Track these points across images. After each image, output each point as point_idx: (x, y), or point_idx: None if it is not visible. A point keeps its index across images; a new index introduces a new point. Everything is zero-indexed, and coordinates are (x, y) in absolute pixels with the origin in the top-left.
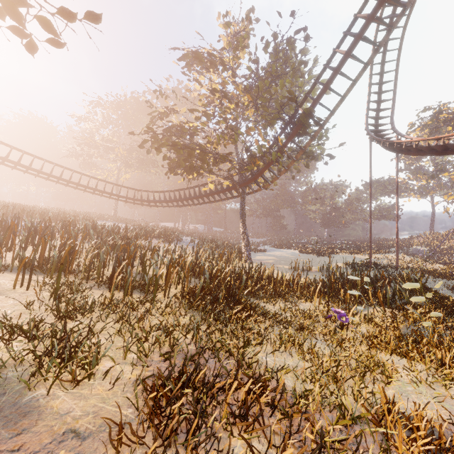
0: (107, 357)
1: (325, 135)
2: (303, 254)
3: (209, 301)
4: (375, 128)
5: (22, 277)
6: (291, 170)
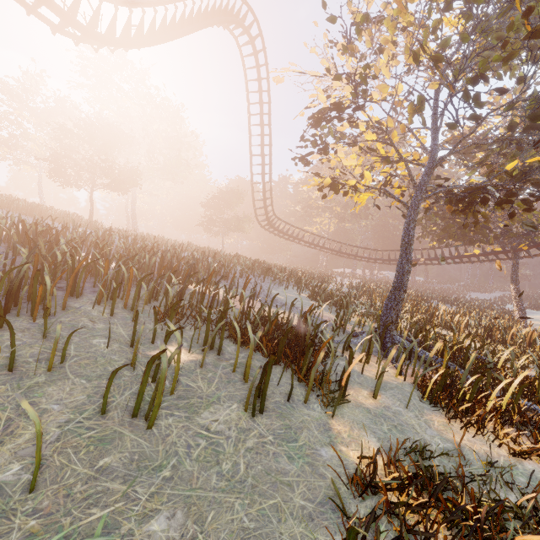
0: None
1: None
2: None
3: None
4: None
5: None
6: None
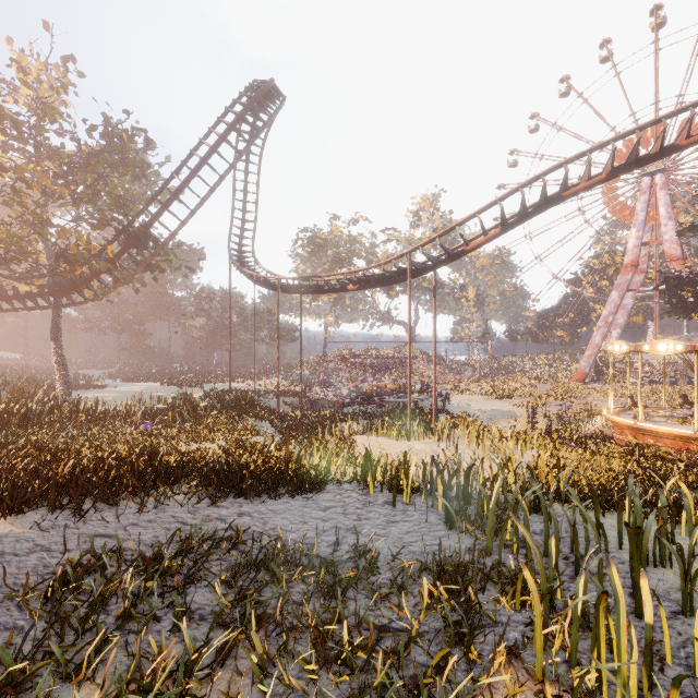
0: None
1: (172, 251)
2: (164, 386)
3: None
4: (239, 248)
5: None
6: (133, 282)
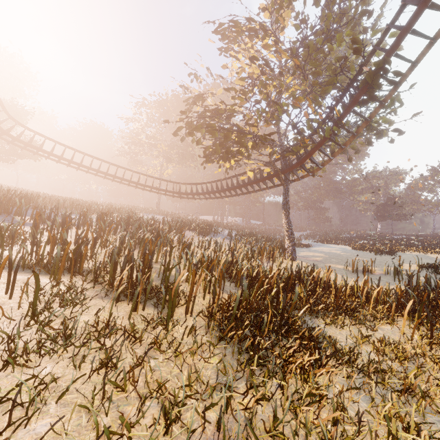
0: None
1: (398, 100)
2: (357, 251)
3: (249, 325)
4: None
5: (7, 282)
6: (347, 150)
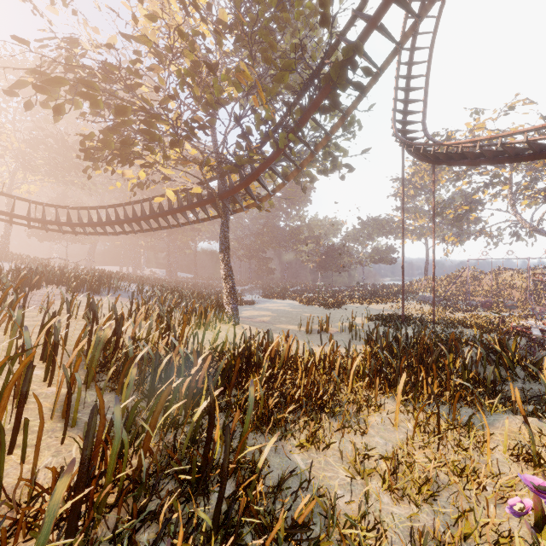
0: None
1: (357, 120)
2: (305, 305)
3: None
4: (403, 136)
5: None
6: (301, 177)
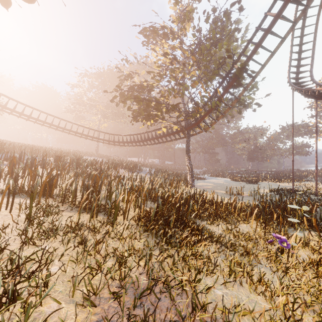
0: (56, 292)
1: (255, 86)
2: (234, 181)
3: (162, 224)
4: (296, 81)
5: (7, 202)
6: (226, 116)
